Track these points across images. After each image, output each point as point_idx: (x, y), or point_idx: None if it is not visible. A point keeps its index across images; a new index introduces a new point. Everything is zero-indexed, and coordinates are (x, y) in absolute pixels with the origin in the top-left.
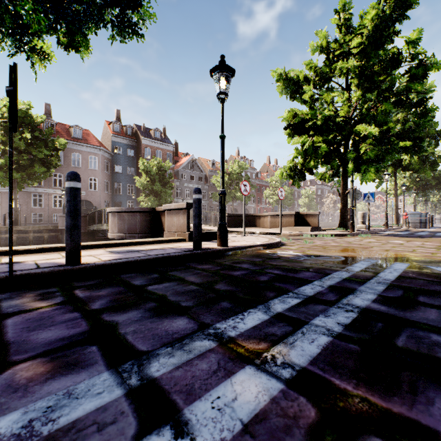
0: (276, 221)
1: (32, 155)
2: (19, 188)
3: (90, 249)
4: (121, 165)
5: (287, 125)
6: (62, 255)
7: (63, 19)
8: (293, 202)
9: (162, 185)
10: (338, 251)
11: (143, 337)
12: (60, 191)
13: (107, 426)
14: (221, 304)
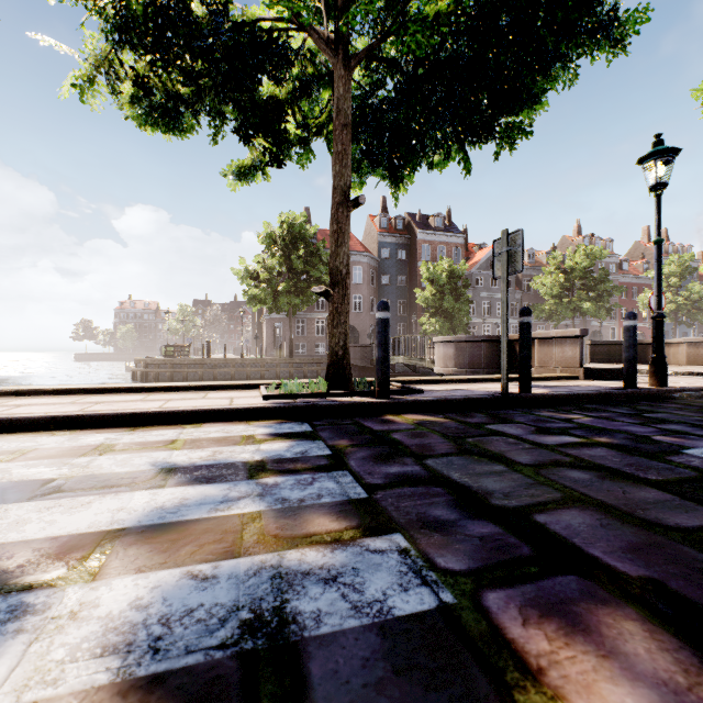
0: (702, 353)
1: (308, 275)
2: (292, 314)
3: (484, 382)
4: (389, 274)
5: None
6: (479, 386)
7: (454, 145)
8: None
9: (454, 299)
10: None
11: None
12: (322, 314)
13: None
14: None
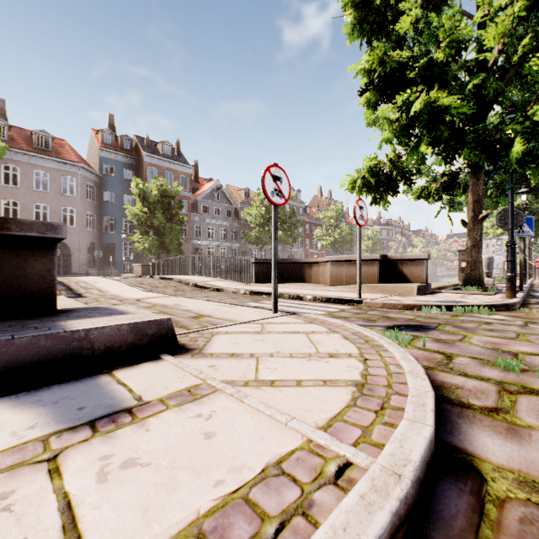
0: (342, 272)
1: None
2: None
3: None
4: (114, 192)
5: (366, 85)
6: None
7: None
8: (353, 245)
9: (166, 218)
10: None
11: None
12: None
13: None
14: None
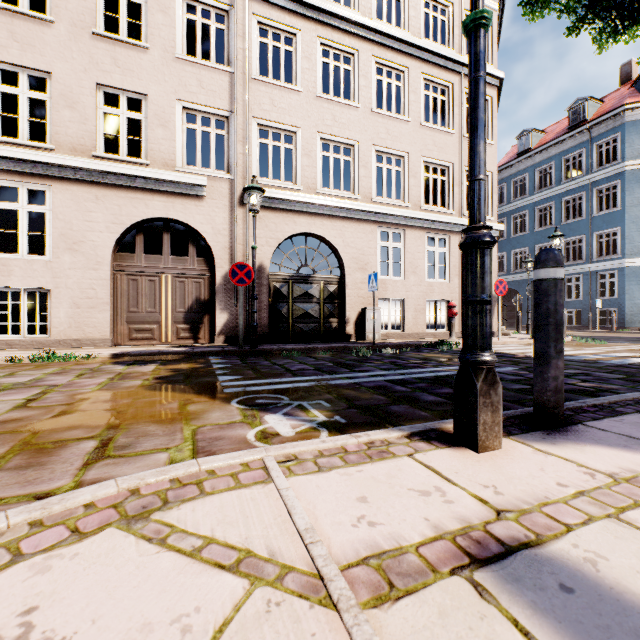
0: None
1: None
2: None
3: None
4: None
5: None
6: None
7: None
8: None
9: None
10: (159, 413)
11: None
12: None
13: None
14: None
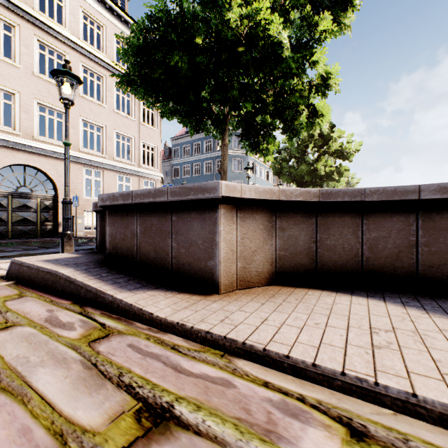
0: None
1: None
2: None
3: None
4: None
5: None
6: None
7: (211, 77)
8: None
9: None
10: None
11: None
12: None
13: None
14: None
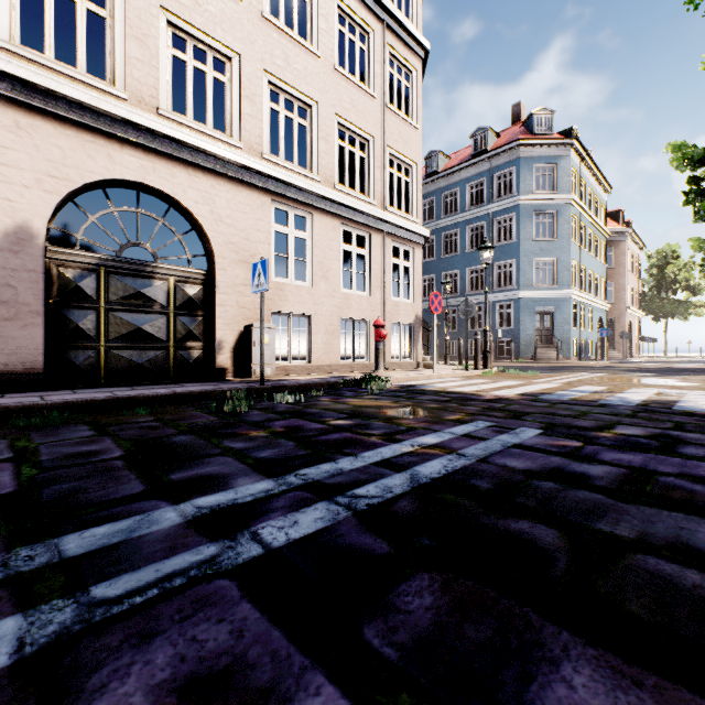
0: None
1: None
2: None
3: None
4: None
5: None
6: None
7: None
8: None
9: None
10: None
11: (527, 454)
12: None
13: (484, 434)
14: (487, 482)
